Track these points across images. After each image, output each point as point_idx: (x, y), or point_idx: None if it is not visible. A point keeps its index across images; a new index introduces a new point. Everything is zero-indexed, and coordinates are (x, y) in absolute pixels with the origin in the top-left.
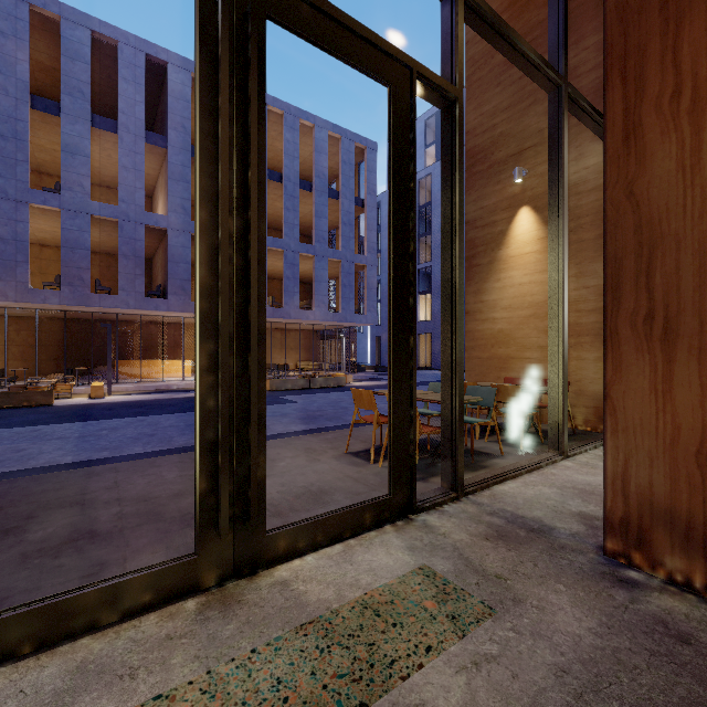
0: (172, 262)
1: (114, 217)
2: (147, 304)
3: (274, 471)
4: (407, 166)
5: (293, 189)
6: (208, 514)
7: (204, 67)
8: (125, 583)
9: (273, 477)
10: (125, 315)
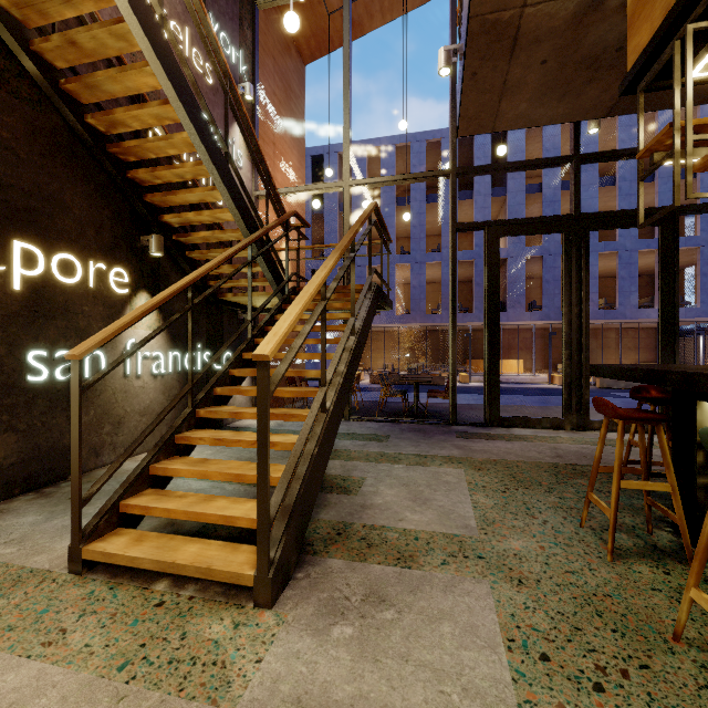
0: (510, 283)
1: (471, 258)
2: None
3: (596, 416)
4: (671, 261)
5: (628, 187)
6: (567, 406)
7: (566, 262)
8: (542, 419)
9: (595, 417)
10: (475, 326)
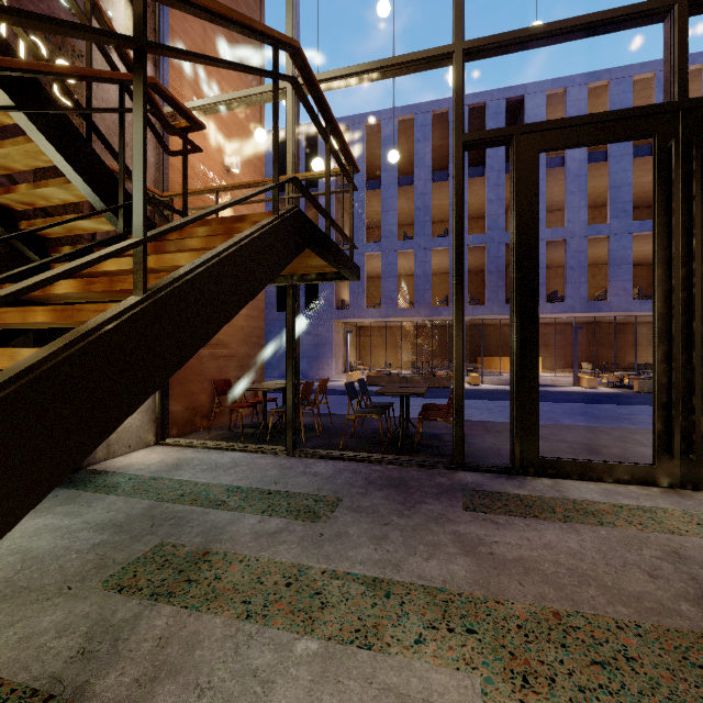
0: None
1: (482, 243)
2: (507, 310)
3: None
4: None
5: None
6: (662, 444)
7: (660, 188)
8: (615, 465)
9: None
10: (487, 320)
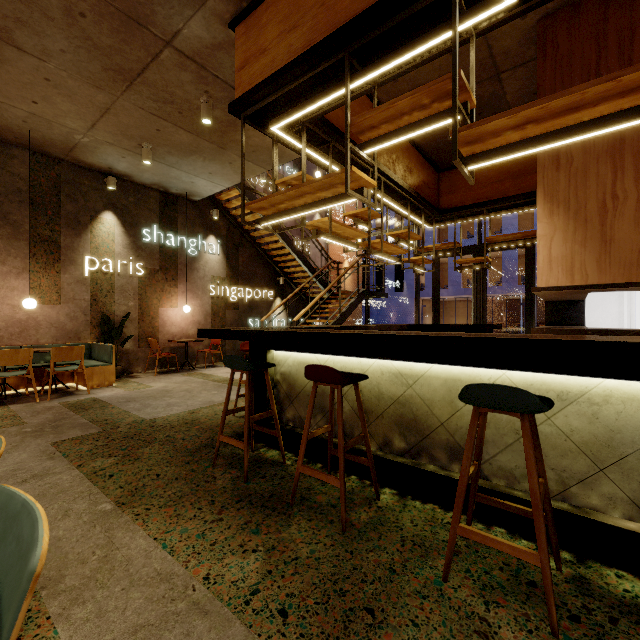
0: None
1: None
2: None
3: None
4: (531, 268)
5: None
6: None
7: (473, 270)
8: None
9: None
10: None
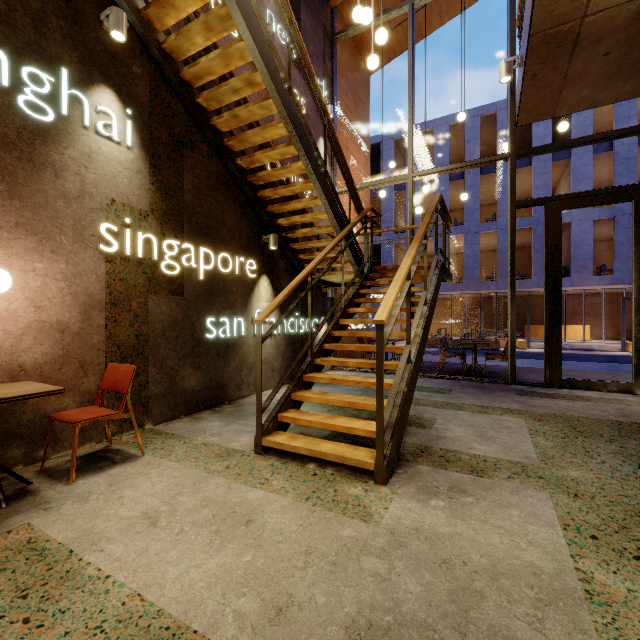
0: (574, 247)
1: (529, 225)
2: None
3: None
4: None
5: None
6: (637, 371)
7: (635, 230)
8: (608, 383)
9: None
10: (533, 292)
